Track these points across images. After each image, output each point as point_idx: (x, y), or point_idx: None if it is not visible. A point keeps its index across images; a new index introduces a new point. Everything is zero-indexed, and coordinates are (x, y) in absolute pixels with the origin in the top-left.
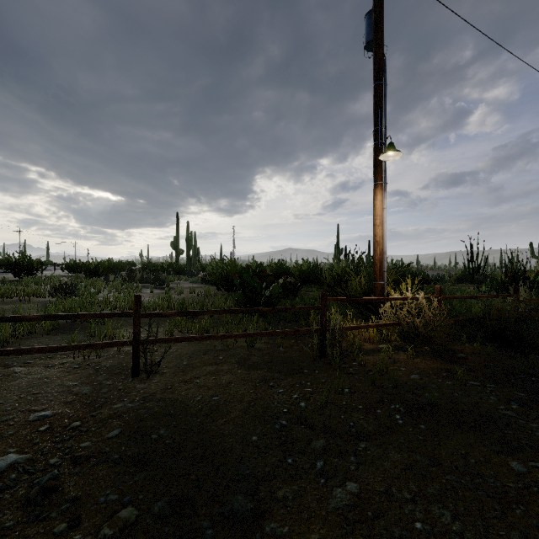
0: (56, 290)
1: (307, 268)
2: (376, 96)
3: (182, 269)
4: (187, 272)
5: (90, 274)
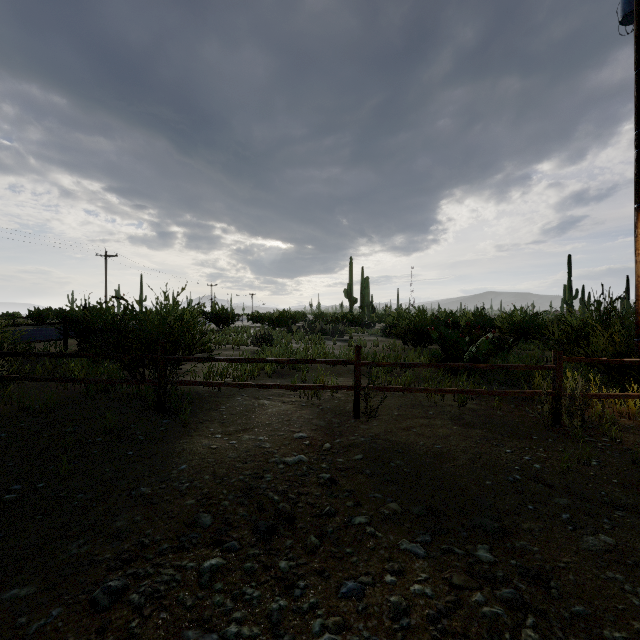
0: (257, 340)
1: (521, 318)
2: (639, 86)
3: (357, 319)
4: (363, 323)
5: (273, 325)
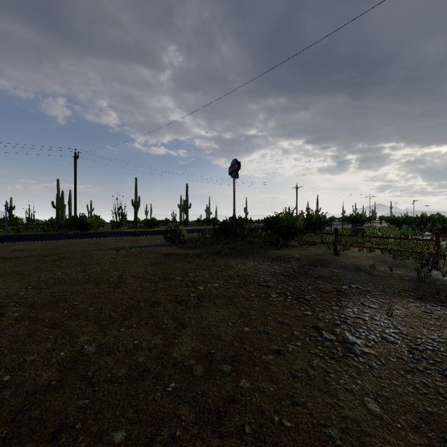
0: (354, 232)
1: None
2: None
3: None
4: None
5: (398, 225)
